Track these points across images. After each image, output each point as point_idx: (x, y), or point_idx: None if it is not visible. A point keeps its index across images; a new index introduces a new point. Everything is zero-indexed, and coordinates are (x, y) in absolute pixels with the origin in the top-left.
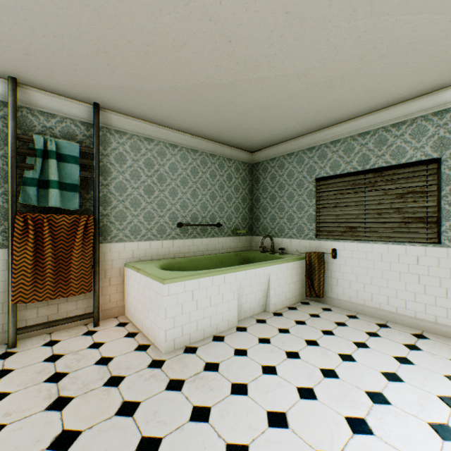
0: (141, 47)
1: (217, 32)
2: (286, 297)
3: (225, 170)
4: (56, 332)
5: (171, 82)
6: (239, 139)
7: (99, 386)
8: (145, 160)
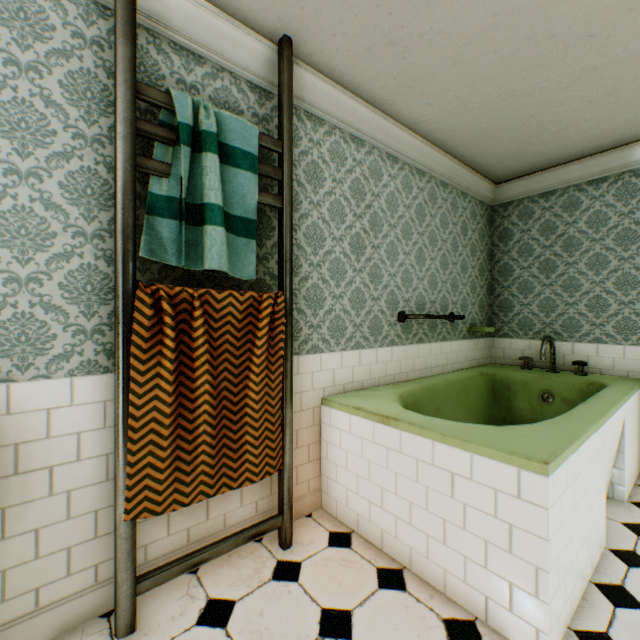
0: None
1: None
2: (632, 465)
3: (458, 214)
4: (206, 567)
5: None
6: (502, 151)
7: None
8: (351, 182)
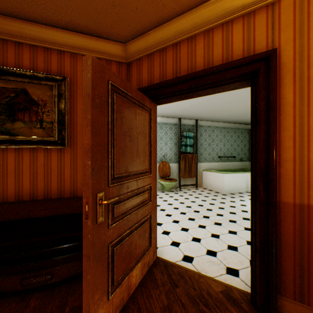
0: (221, 111)
1: (244, 107)
2: None
3: (236, 133)
4: (186, 188)
5: (225, 114)
6: (243, 122)
7: (212, 196)
8: (208, 134)
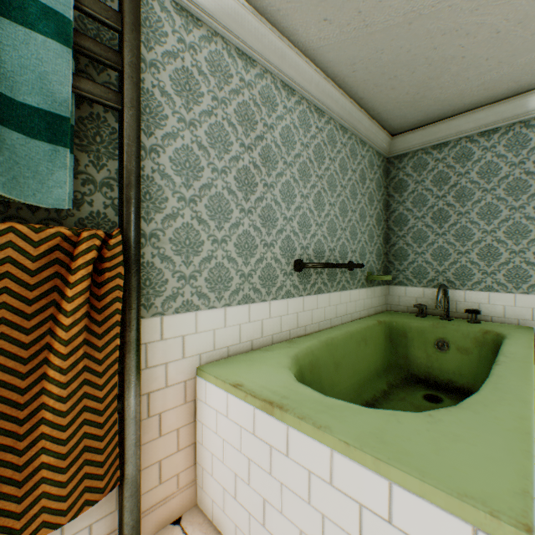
0: None
1: None
2: None
3: (357, 161)
4: None
5: None
6: (401, 96)
7: None
8: (238, 105)
